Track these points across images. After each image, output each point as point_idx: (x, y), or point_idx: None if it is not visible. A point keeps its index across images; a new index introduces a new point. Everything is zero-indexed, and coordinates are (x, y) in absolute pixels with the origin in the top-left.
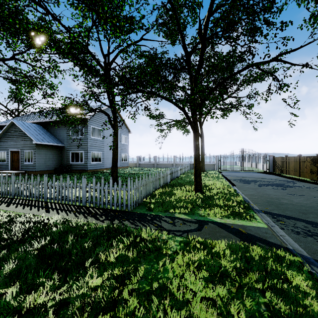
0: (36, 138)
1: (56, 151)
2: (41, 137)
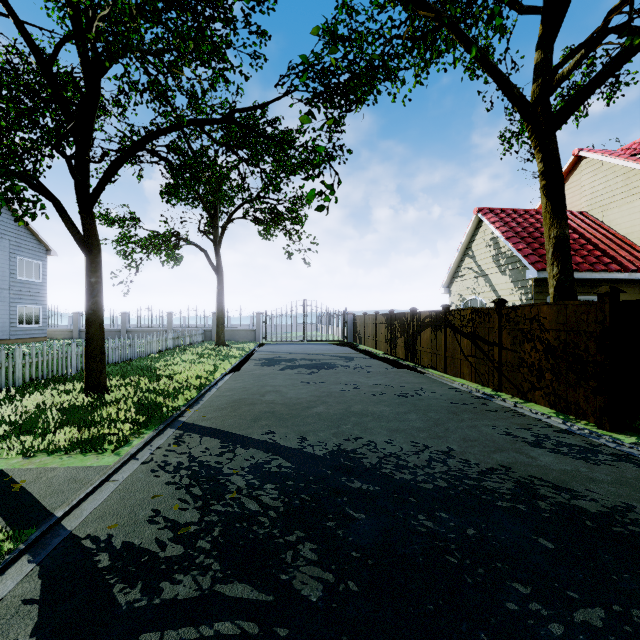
0: None
1: None
2: None
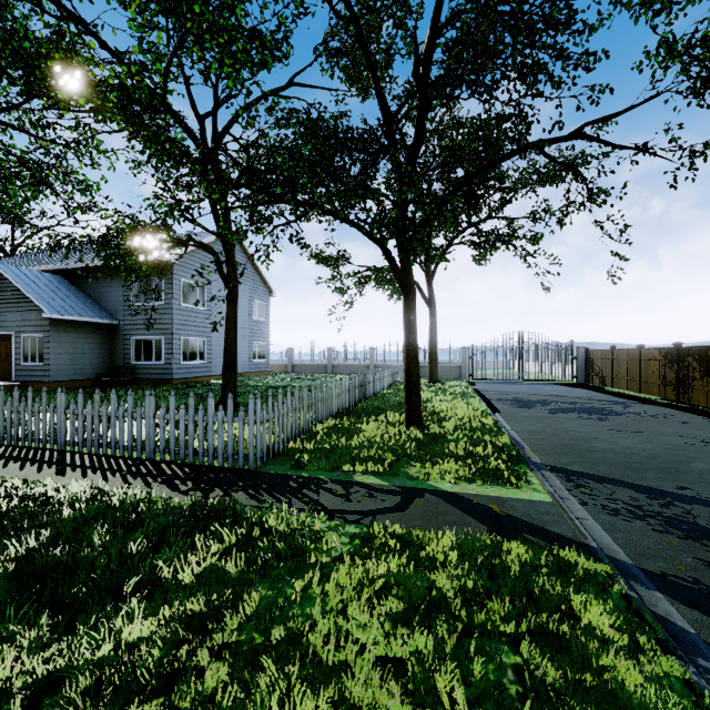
0: (50, 306)
1: (100, 337)
2: (65, 305)
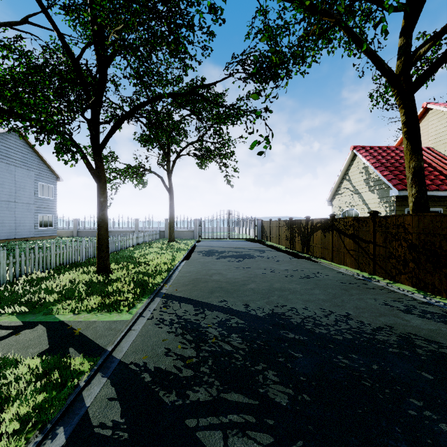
0: None
1: None
2: None
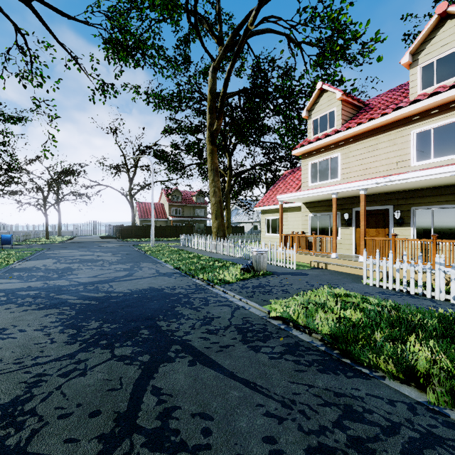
0: None
1: None
2: None
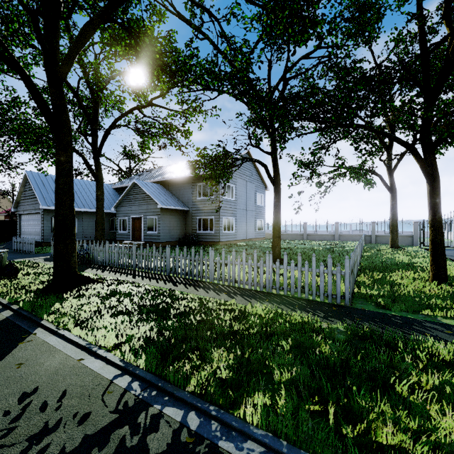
0: (160, 201)
1: (180, 217)
2: (165, 200)
